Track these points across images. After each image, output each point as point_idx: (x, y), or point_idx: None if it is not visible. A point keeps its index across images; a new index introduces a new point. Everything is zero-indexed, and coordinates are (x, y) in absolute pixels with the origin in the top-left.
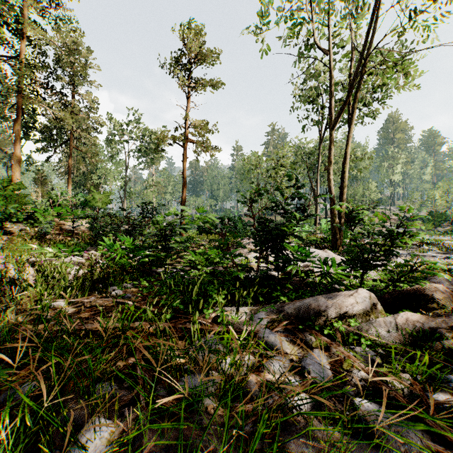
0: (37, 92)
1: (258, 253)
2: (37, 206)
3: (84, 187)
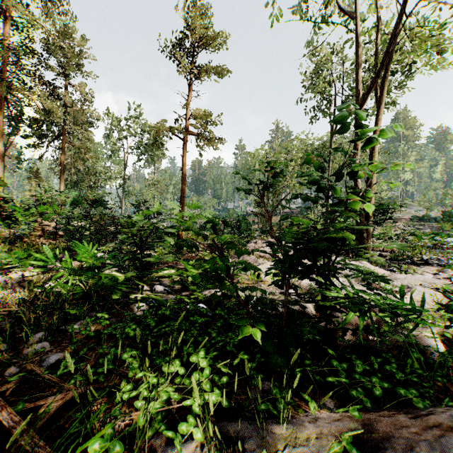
0: (23, 81)
1: (284, 276)
2: (16, 204)
3: (80, 186)
